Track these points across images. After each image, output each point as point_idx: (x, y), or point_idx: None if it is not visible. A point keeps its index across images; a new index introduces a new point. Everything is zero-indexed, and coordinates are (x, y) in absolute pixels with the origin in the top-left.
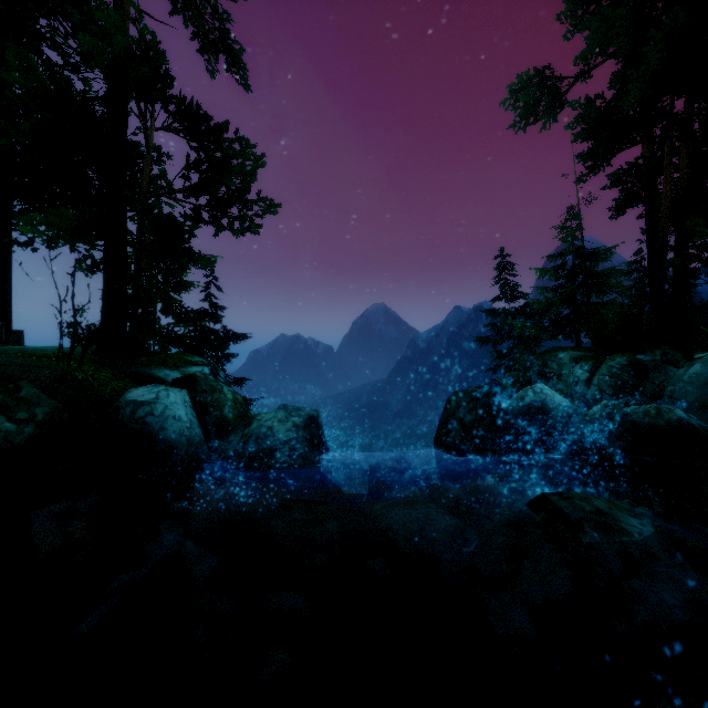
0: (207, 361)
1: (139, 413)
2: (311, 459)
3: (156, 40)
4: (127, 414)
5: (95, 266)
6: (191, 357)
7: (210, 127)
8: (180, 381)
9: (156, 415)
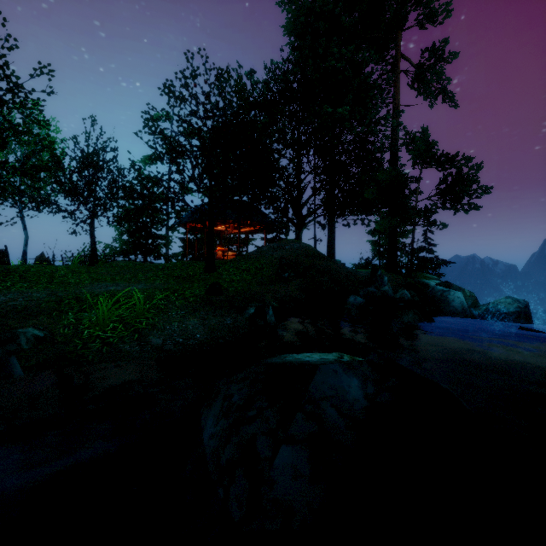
0: (435, 277)
1: (444, 294)
2: (526, 321)
3: (424, 130)
4: (439, 294)
5: (373, 230)
6: (426, 275)
7: (448, 158)
8: (442, 285)
9: (451, 295)
